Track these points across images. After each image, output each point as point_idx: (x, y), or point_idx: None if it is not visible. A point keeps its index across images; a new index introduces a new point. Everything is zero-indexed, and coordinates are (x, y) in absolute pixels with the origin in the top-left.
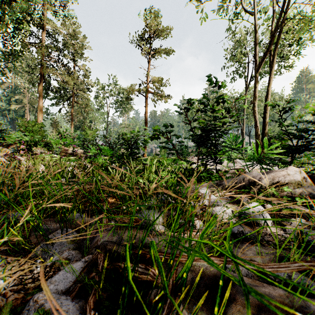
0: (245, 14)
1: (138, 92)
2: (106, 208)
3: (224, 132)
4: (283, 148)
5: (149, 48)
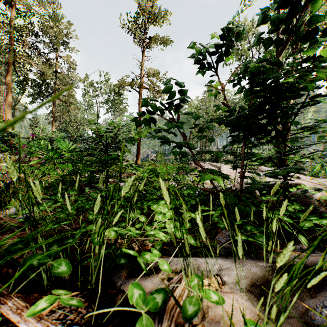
0: None
1: (130, 86)
2: None
3: (301, 106)
4: None
5: (143, 36)
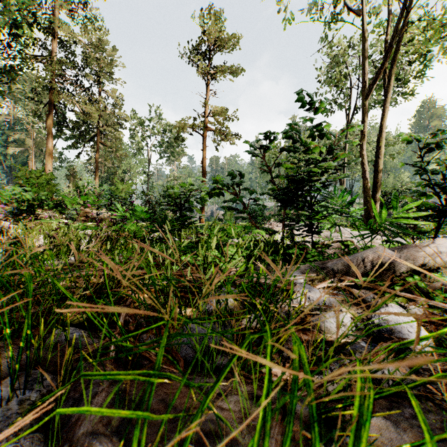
0: (348, 15)
1: (192, 128)
2: (125, 318)
3: (324, 184)
4: (419, 210)
5: (208, 65)
